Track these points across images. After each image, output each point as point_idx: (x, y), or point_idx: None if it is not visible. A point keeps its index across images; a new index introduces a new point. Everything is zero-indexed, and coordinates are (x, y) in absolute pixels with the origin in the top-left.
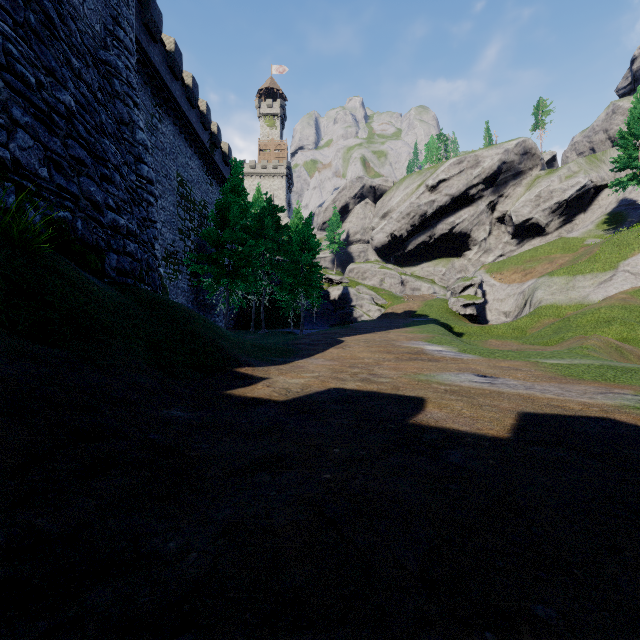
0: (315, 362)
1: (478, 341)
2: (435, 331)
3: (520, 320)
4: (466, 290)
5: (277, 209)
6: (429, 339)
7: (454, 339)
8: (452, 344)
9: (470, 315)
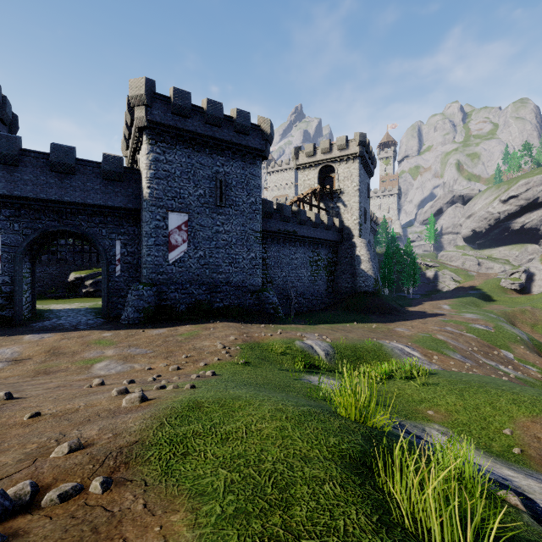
0: (416, 308)
1: (488, 305)
2: (461, 301)
3: (536, 295)
4: (514, 274)
5: (400, 249)
6: (450, 304)
7: (463, 304)
8: (453, 306)
9: (514, 289)
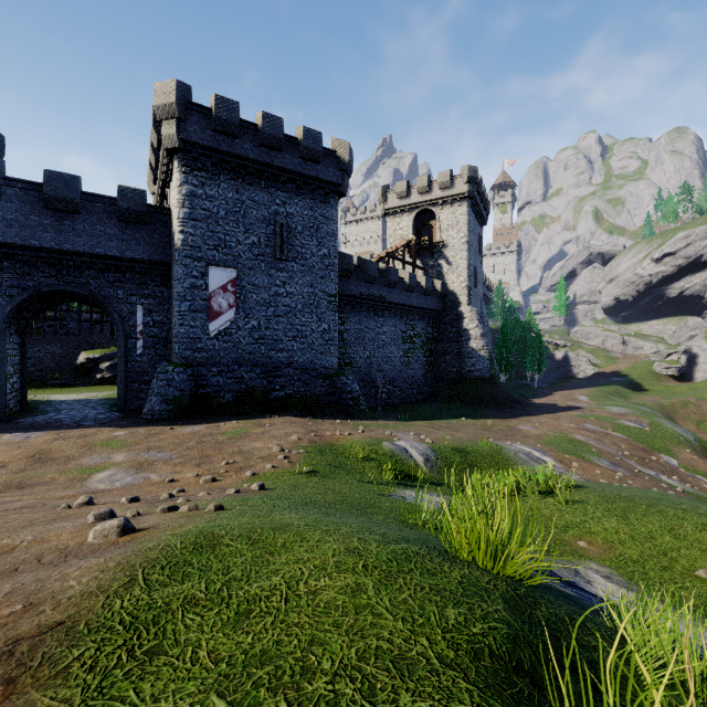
0: (543, 399)
1: (638, 396)
2: (602, 390)
3: (700, 382)
4: (671, 356)
5: (521, 322)
6: (588, 395)
7: (605, 395)
8: (592, 397)
9: (672, 375)
